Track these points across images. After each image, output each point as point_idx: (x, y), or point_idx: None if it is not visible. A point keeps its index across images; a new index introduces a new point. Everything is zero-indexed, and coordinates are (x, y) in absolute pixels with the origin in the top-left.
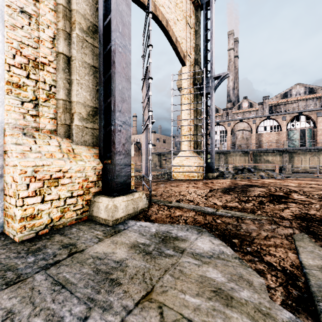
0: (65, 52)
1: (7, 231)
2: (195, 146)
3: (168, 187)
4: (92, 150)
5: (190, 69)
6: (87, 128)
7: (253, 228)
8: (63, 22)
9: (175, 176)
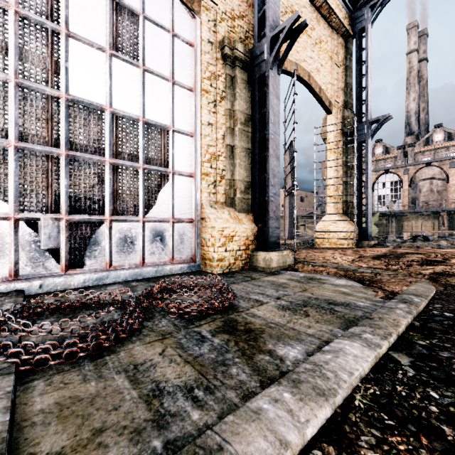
0: (230, 143)
1: (204, 269)
2: (345, 207)
3: (310, 253)
4: (248, 216)
5: (338, 116)
6: (244, 199)
7: (386, 278)
8: (229, 122)
9: (319, 243)
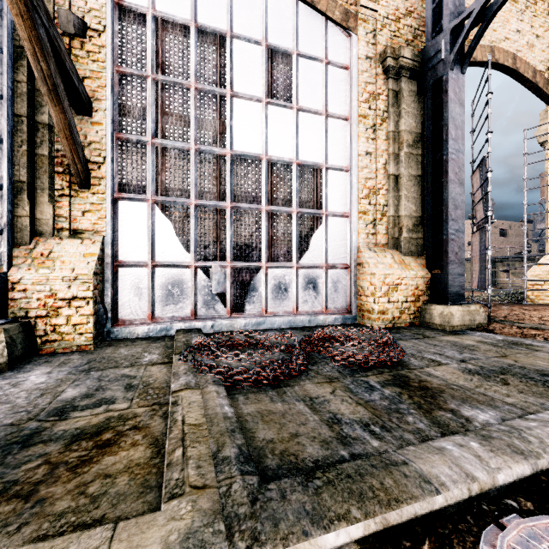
0: (394, 172)
1: (362, 322)
2: None
3: (516, 310)
4: (418, 260)
5: None
6: (413, 238)
7: None
8: (393, 146)
9: (532, 298)
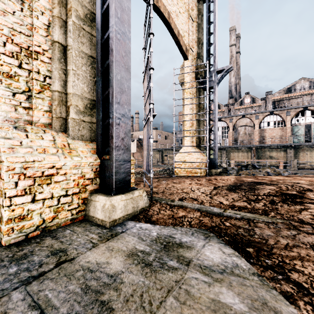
0: (60, 40)
1: None
2: (198, 141)
3: (170, 184)
4: (90, 145)
5: (192, 63)
6: (85, 121)
7: (269, 233)
8: (59, 9)
9: (177, 172)
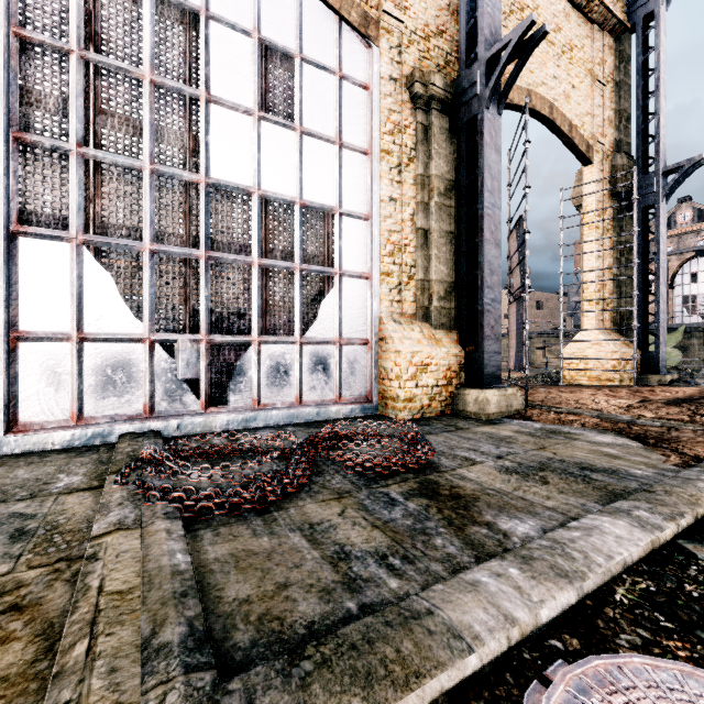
0: (423, 226)
1: (385, 413)
2: (617, 318)
3: (553, 392)
4: (451, 335)
5: (603, 166)
6: (445, 308)
7: (688, 435)
8: (422, 194)
9: (569, 378)
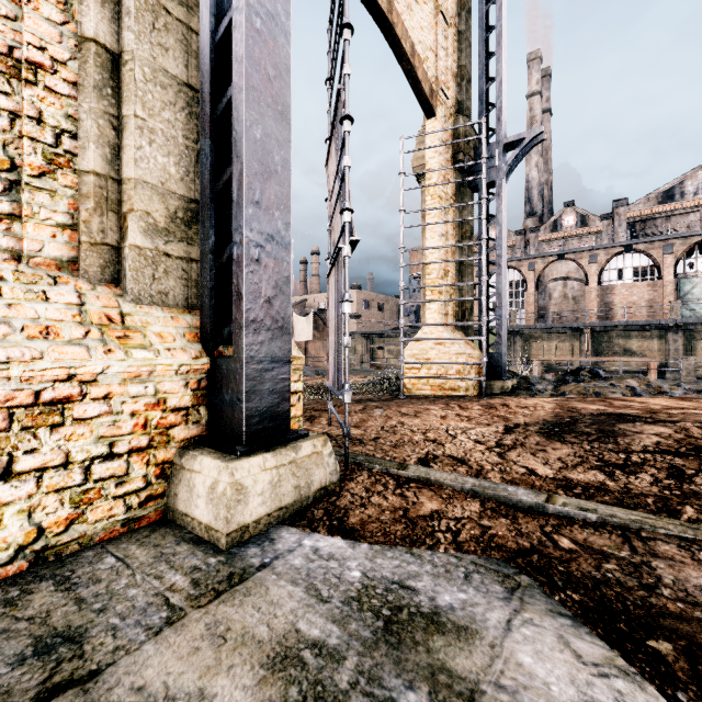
0: (103, 37)
1: None
2: (459, 313)
3: (393, 417)
4: (184, 319)
5: (446, 125)
6: (170, 256)
7: None
8: None
9: (410, 387)
